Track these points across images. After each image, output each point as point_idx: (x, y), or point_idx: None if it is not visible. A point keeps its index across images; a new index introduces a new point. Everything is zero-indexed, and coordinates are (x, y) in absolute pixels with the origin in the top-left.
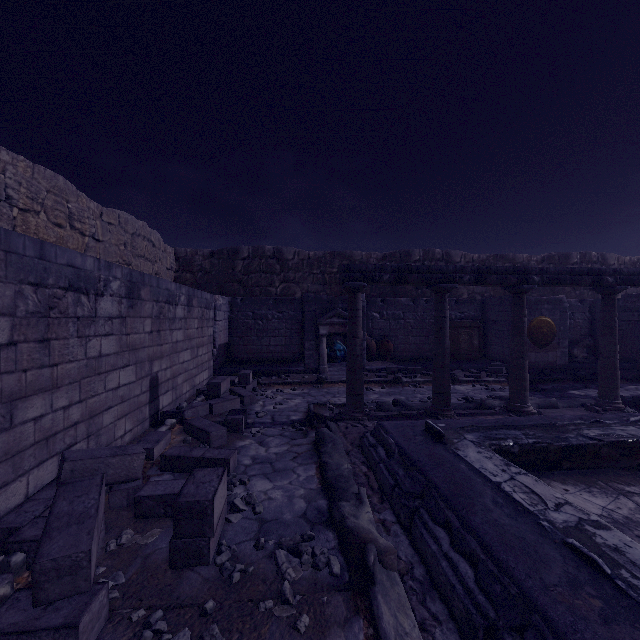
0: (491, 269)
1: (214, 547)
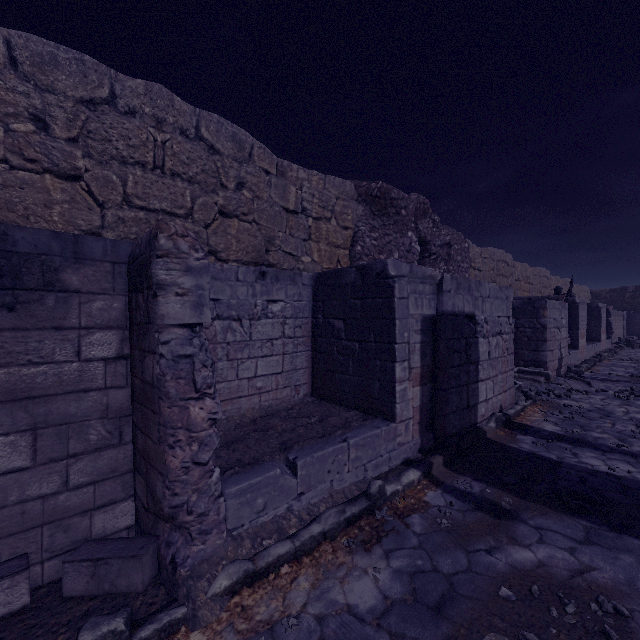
0: None
1: None
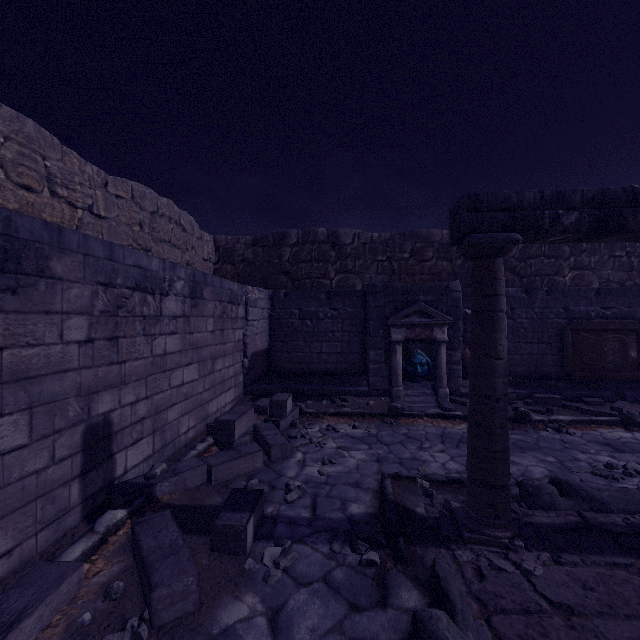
0: None
1: None
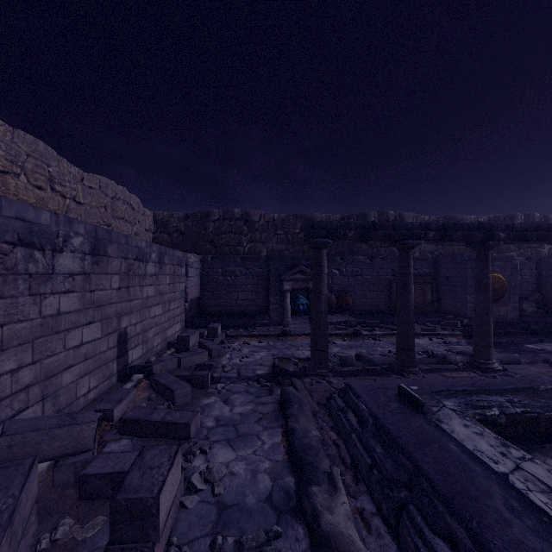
0: (456, 225)
1: (162, 548)
